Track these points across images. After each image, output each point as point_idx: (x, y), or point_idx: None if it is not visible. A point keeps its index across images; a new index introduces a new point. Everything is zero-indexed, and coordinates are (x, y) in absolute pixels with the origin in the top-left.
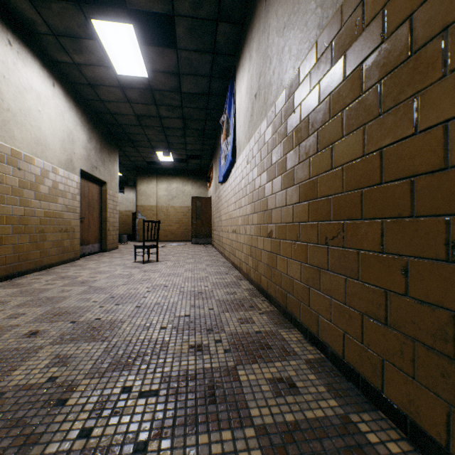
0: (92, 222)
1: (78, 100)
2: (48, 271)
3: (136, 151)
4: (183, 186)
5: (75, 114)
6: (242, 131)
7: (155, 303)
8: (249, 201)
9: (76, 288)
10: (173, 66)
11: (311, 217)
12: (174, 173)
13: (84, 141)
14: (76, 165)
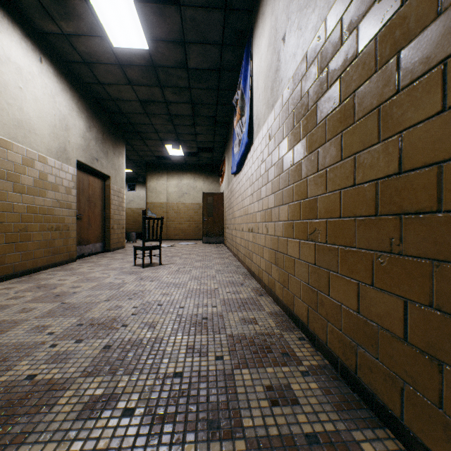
0: (93, 220)
1: (74, 82)
2: (30, 277)
3: (144, 145)
4: (194, 182)
5: (69, 98)
6: (262, 99)
7: (134, 341)
8: (273, 189)
9: (42, 306)
10: (176, 31)
11: (449, 199)
12: (185, 168)
13: (81, 129)
14: (71, 155)
